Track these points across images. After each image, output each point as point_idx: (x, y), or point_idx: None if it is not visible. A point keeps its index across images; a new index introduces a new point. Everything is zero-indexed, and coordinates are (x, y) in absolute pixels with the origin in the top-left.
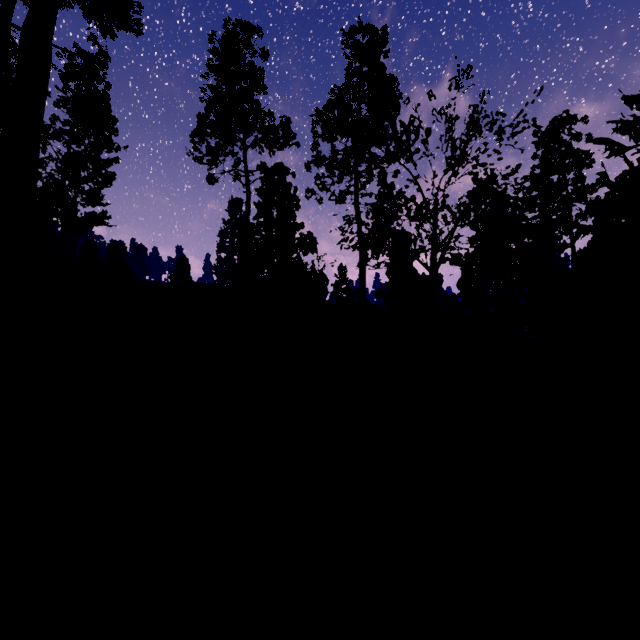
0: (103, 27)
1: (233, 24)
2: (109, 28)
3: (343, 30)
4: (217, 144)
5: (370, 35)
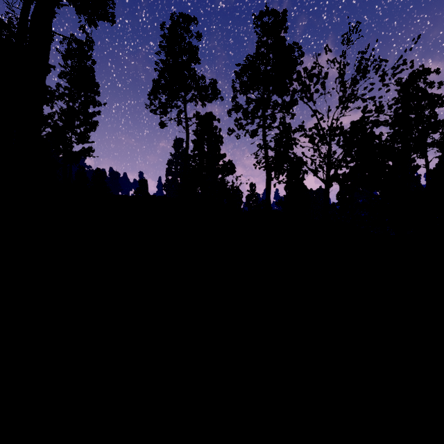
0: (89, 20)
1: (177, 16)
2: (93, 20)
3: (254, 14)
4: (166, 100)
5: (274, 17)
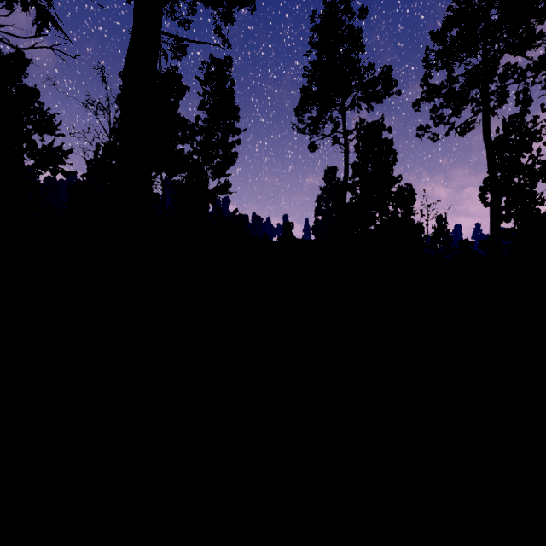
0: (225, 16)
1: None
2: (229, 15)
3: None
4: (318, 111)
5: None
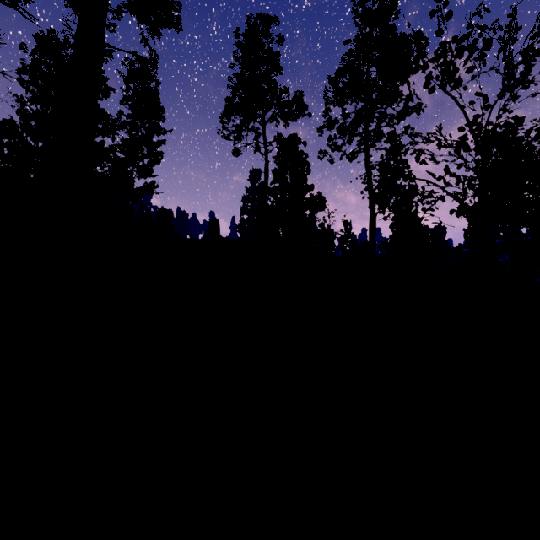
0: (152, 29)
1: (254, 18)
2: (156, 29)
3: (353, 0)
4: (241, 121)
5: (380, 0)
